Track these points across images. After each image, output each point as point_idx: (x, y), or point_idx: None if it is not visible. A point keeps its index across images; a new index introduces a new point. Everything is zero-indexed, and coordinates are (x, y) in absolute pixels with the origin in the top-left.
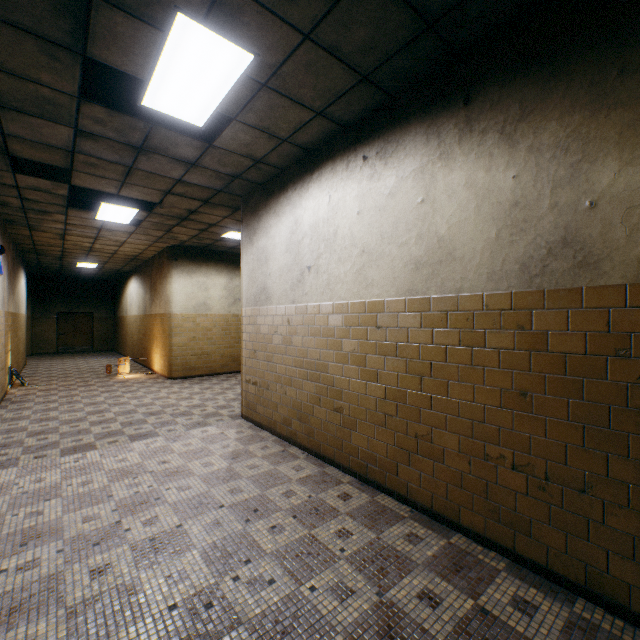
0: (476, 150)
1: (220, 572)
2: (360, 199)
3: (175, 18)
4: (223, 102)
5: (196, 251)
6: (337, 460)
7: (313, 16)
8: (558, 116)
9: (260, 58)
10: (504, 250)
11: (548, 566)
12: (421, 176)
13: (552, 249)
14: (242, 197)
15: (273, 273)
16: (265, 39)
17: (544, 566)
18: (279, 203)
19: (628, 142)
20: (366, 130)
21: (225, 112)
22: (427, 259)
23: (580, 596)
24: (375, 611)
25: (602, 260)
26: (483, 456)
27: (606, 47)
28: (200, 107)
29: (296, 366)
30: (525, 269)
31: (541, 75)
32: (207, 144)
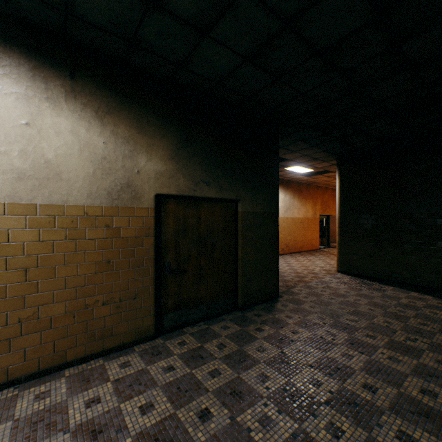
0: (80, 113)
1: None
2: None
3: None
4: None
5: None
6: None
7: None
8: (126, 124)
9: None
10: (99, 182)
11: (122, 343)
12: (27, 103)
13: (123, 187)
14: None
15: None
16: None
17: (120, 345)
18: None
19: (150, 152)
20: None
21: None
22: (34, 173)
23: (134, 346)
24: (77, 438)
25: (142, 197)
26: (85, 307)
27: (143, 108)
28: None
29: None
30: (111, 195)
31: (118, 98)
32: None
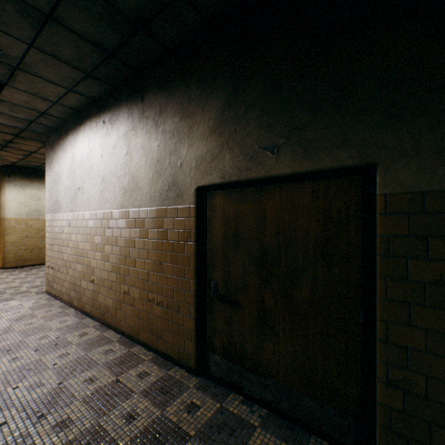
0: (146, 128)
1: None
2: (102, 147)
3: None
4: None
5: (29, 170)
6: (92, 313)
7: (28, 35)
8: (171, 117)
9: (3, 51)
10: (155, 185)
11: (168, 353)
12: (126, 138)
13: (169, 186)
14: (46, 135)
15: (62, 191)
16: (0, 41)
17: (167, 354)
18: (65, 143)
19: (190, 135)
20: (104, 104)
21: None
22: (128, 187)
23: (178, 365)
24: (50, 392)
25: (184, 193)
26: (148, 299)
27: (185, 86)
28: None
29: (73, 254)
30: (161, 196)
31: (166, 93)
32: None
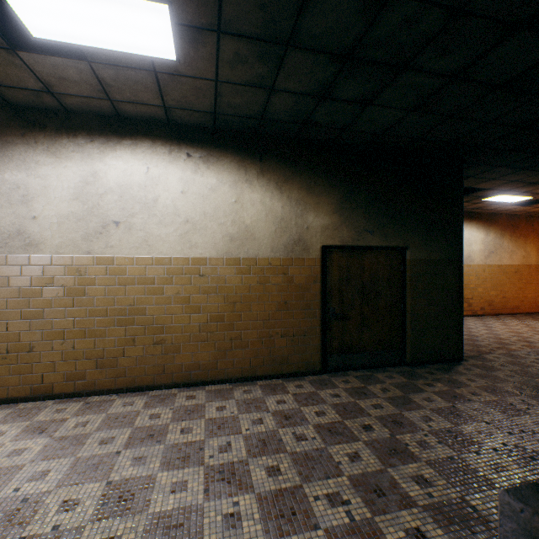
0: (266, 187)
1: (198, 463)
2: (185, 183)
3: (160, 3)
4: (102, 50)
5: None
6: (158, 383)
7: (231, 79)
8: (298, 189)
9: (178, 63)
10: (278, 239)
11: (294, 371)
12: (235, 187)
13: (296, 242)
14: None
15: (44, 218)
16: (196, 62)
17: (293, 372)
18: (59, 143)
19: (317, 209)
20: (191, 136)
21: (89, 53)
22: (239, 236)
23: (304, 376)
24: (275, 416)
25: (310, 249)
26: (269, 336)
27: (311, 172)
28: (67, 31)
29: (95, 316)
30: (286, 248)
31: (292, 168)
32: (7, 45)
